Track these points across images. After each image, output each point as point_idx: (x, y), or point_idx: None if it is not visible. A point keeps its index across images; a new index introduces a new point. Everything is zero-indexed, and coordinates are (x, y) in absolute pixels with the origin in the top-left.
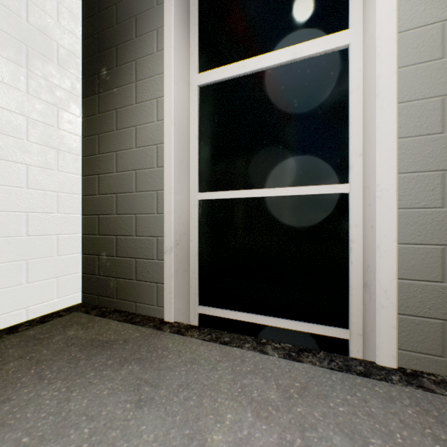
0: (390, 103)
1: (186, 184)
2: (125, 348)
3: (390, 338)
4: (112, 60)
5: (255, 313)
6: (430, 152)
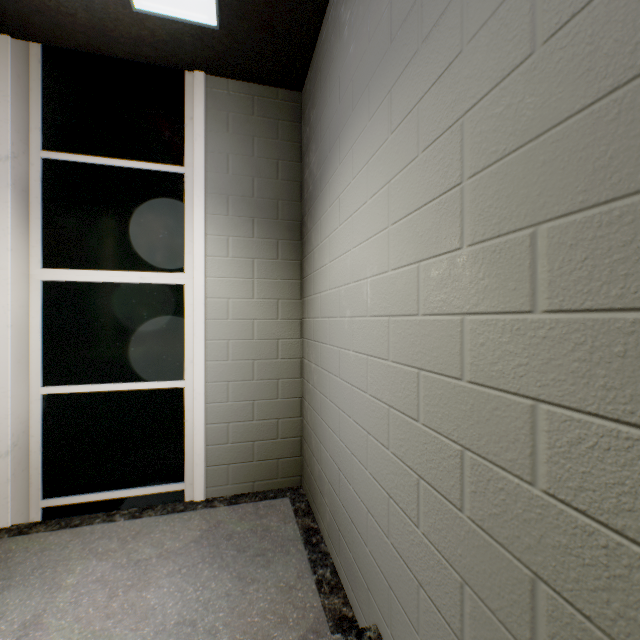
0: (201, 341)
1: (27, 380)
2: None
3: (201, 483)
4: None
5: (109, 490)
6: (223, 371)
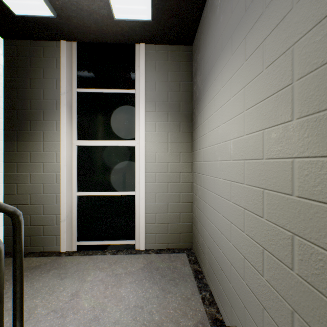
0: (143, 173)
1: (71, 189)
2: (47, 266)
3: (143, 241)
4: (27, 126)
5: (103, 240)
6: (153, 187)
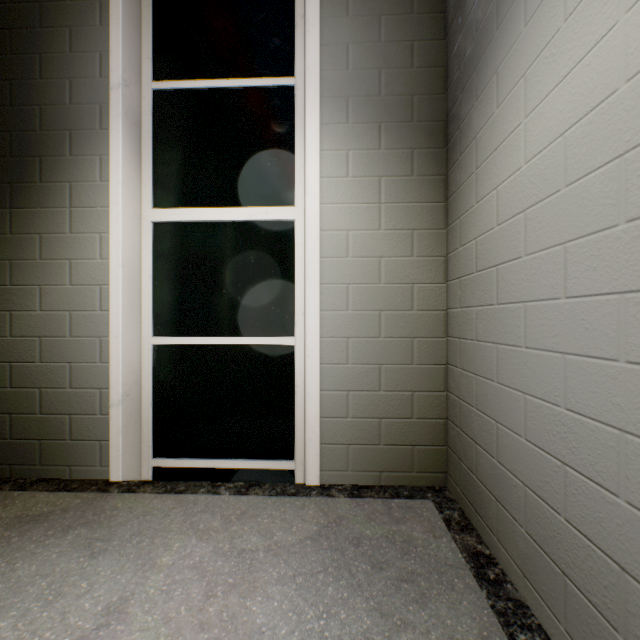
0: (315, 284)
1: (138, 328)
2: (66, 517)
3: (315, 463)
4: (33, 172)
5: (215, 458)
6: (341, 324)
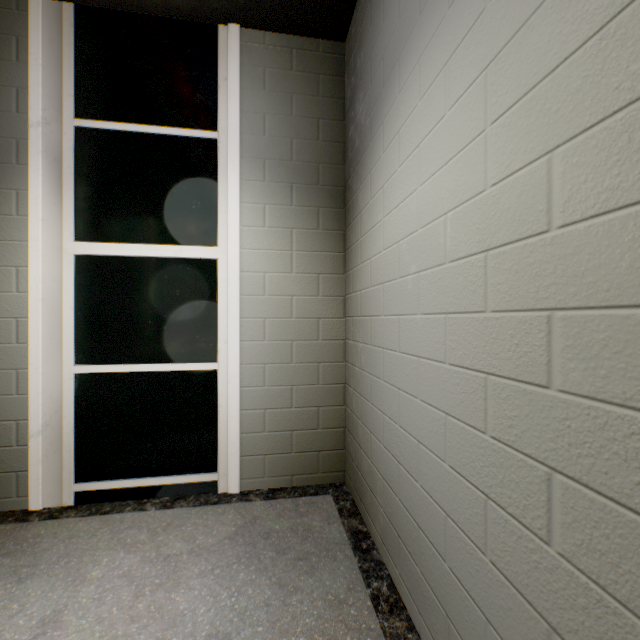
0: (236, 318)
1: (59, 358)
2: None
3: (236, 474)
4: None
5: (141, 477)
6: (258, 352)
